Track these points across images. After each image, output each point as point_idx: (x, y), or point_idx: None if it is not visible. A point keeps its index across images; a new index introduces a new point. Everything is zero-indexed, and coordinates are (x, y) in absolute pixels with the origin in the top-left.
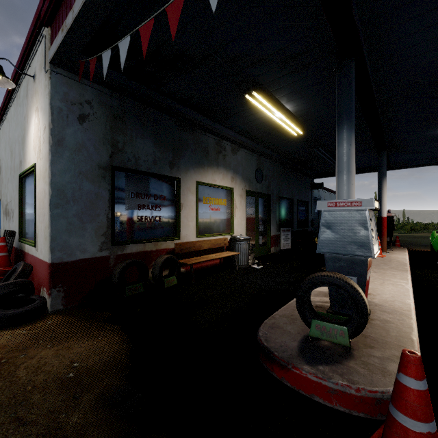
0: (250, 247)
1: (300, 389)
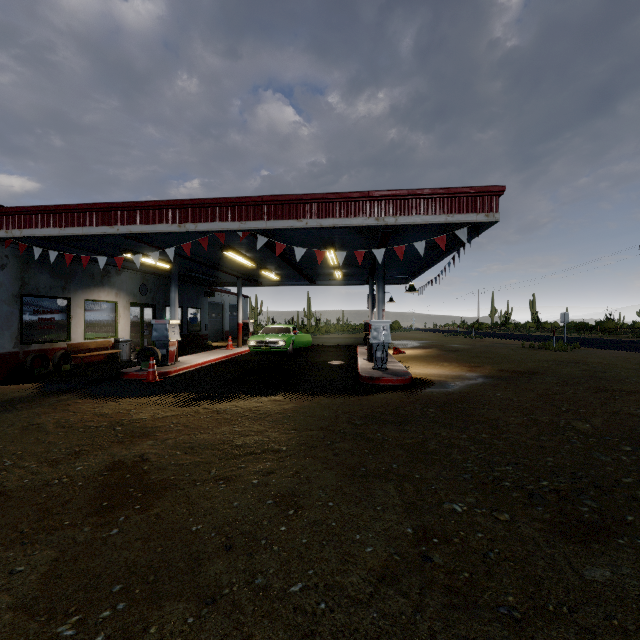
0: (133, 347)
1: (132, 378)
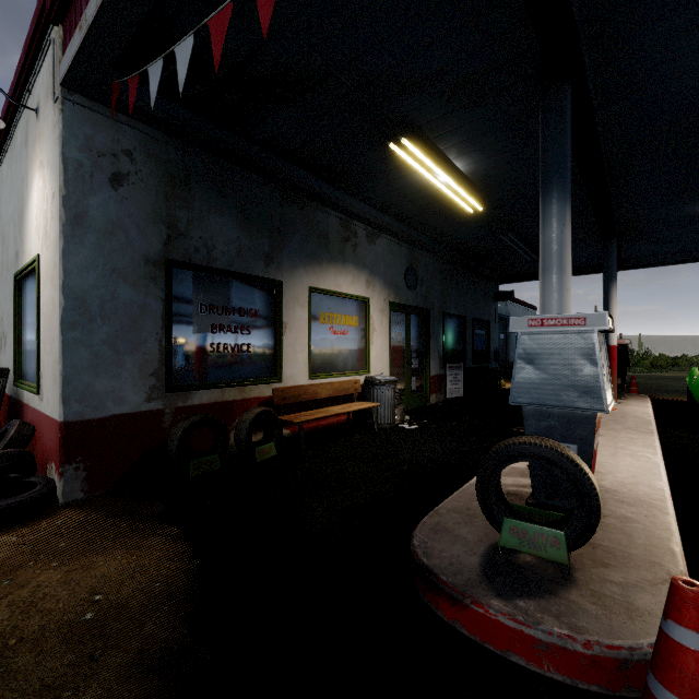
0: (397, 394)
1: (485, 641)
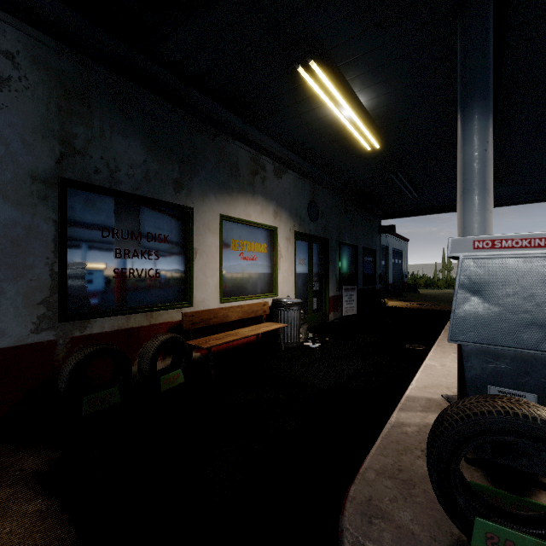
0: (302, 315)
1: None
